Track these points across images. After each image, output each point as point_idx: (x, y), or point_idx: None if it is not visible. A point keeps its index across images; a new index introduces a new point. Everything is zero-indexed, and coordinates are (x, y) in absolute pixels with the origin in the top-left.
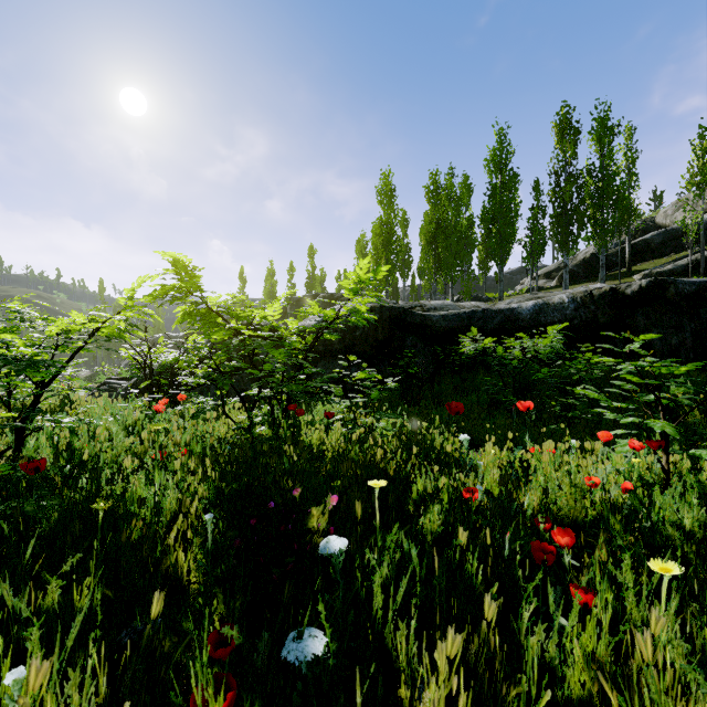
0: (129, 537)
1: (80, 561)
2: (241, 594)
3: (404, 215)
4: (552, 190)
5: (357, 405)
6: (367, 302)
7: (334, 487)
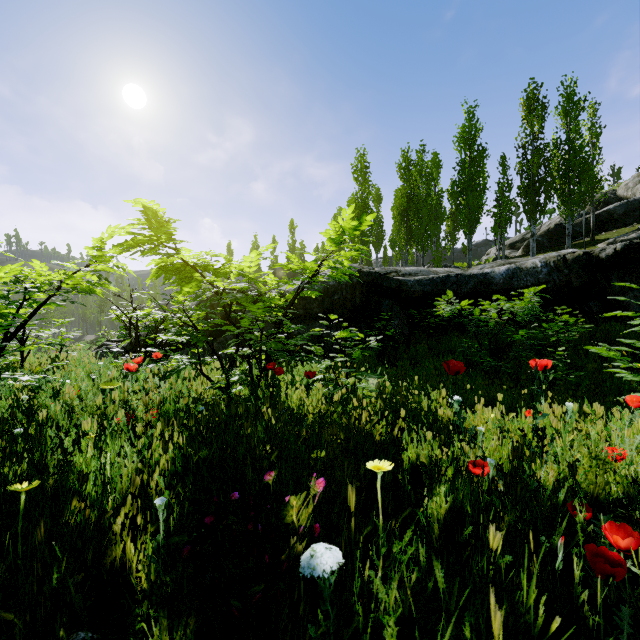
0: (55, 529)
1: (1, 554)
2: (193, 618)
3: (377, 192)
4: (520, 163)
5: (336, 366)
6: (349, 255)
7: (317, 459)
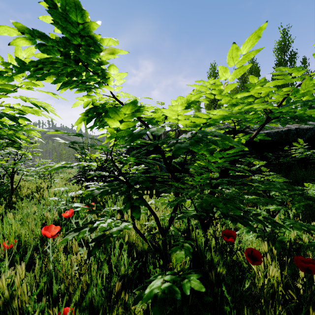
0: None
1: None
2: None
3: None
4: None
5: None
6: None
7: None
